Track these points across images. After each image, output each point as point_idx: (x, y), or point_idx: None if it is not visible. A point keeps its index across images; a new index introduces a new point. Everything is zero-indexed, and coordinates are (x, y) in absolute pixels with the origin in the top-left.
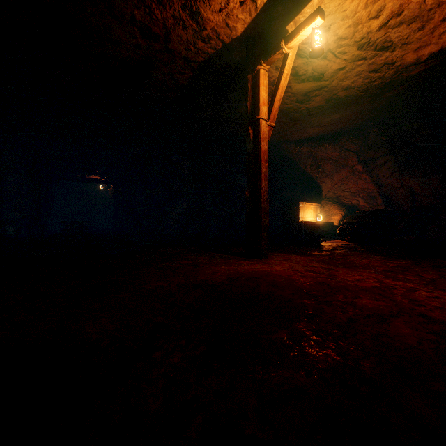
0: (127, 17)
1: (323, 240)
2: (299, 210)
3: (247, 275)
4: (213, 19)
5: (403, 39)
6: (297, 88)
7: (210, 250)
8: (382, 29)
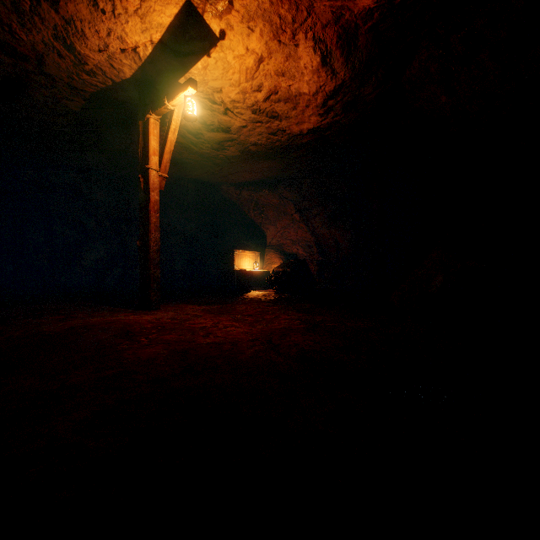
0: None
1: (253, 290)
2: (234, 258)
3: (90, 324)
4: (94, 57)
5: (285, 113)
6: (209, 136)
7: (108, 304)
8: (267, 101)
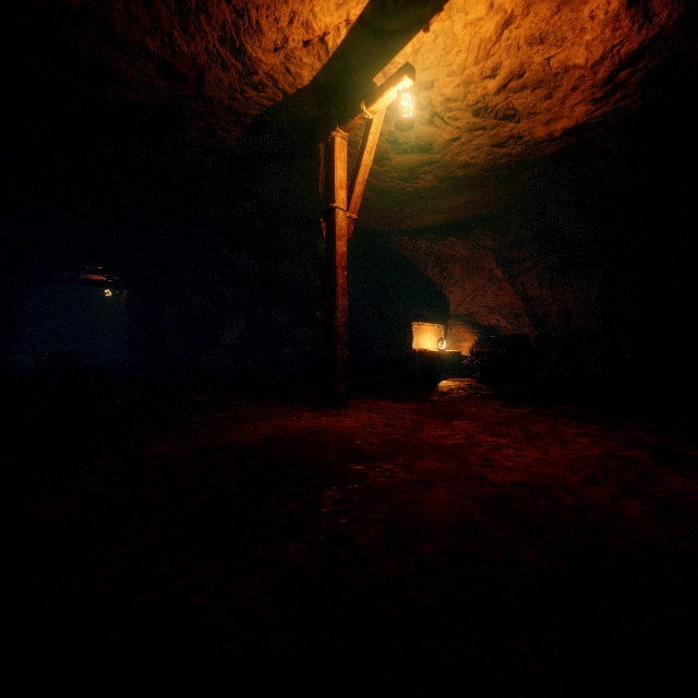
0: (136, 47)
1: (443, 378)
2: (412, 333)
3: (293, 433)
4: (267, 60)
5: (528, 108)
6: (398, 161)
7: (270, 396)
8: (501, 92)
